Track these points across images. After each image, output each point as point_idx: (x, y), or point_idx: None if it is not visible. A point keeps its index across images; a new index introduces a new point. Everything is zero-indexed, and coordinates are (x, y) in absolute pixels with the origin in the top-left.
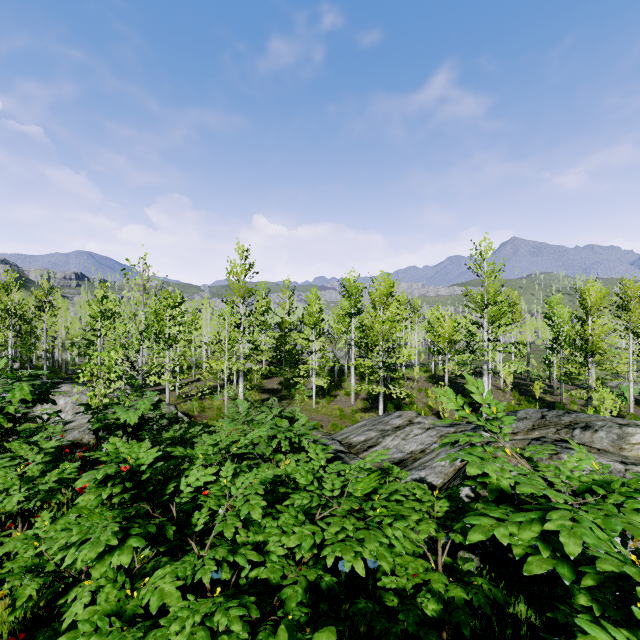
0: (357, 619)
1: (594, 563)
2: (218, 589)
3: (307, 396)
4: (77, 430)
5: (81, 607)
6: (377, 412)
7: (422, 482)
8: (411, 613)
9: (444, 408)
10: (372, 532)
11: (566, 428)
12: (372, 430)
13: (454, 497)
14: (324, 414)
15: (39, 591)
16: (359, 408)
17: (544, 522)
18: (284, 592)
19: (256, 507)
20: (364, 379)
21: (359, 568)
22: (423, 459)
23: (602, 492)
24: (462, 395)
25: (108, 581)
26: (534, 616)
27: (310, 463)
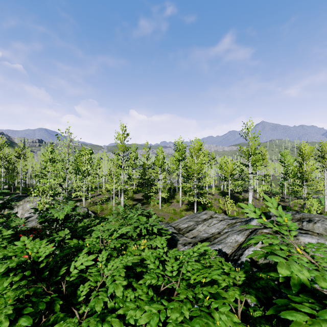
0: None
1: None
2: None
3: (157, 202)
4: (34, 221)
5: None
6: (193, 211)
7: (220, 251)
8: None
9: (228, 209)
10: (205, 320)
11: (298, 221)
12: (191, 221)
13: None
14: (165, 212)
15: None
16: (184, 209)
17: None
18: None
19: (119, 286)
20: (186, 194)
21: None
22: (219, 238)
23: None
24: (237, 202)
25: None
26: None
27: (157, 250)
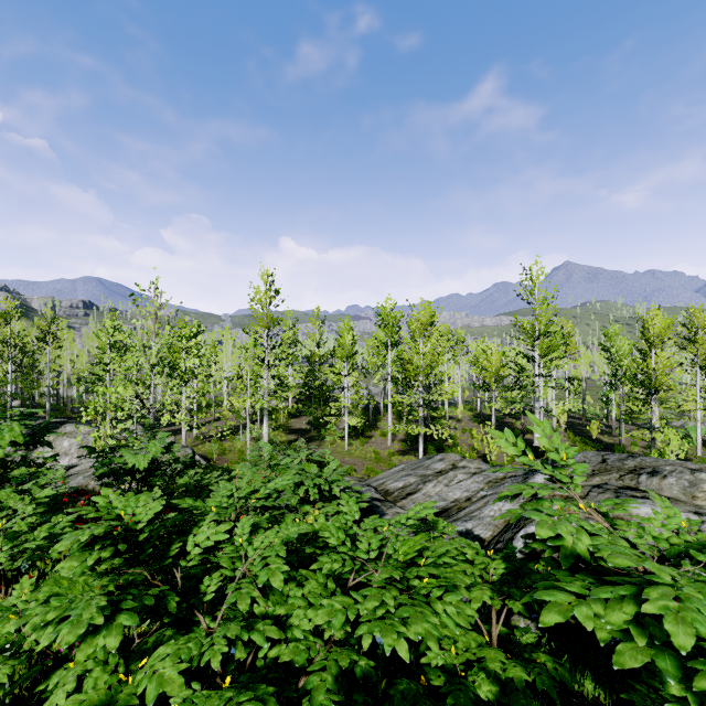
0: (397, 703)
1: (703, 653)
2: (228, 679)
3: (339, 437)
4: (82, 475)
5: (63, 696)
6: (416, 455)
7: (469, 535)
8: (462, 697)
9: (491, 450)
10: (419, 609)
11: (631, 474)
12: (411, 475)
13: (509, 556)
14: (358, 457)
15: (12, 677)
16: (396, 450)
17: (639, 601)
18: (310, 681)
19: (277, 573)
20: (402, 418)
21: (402, 652)
22: (469, 508)
23: (704, 559)
24: None
25: (97, 663)
26: (603, 695)
27: (342, 518)
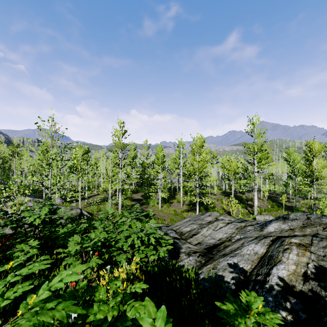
0: None
1: None
2: None
3: (156, 203)
4: None
5: None
6: (195, 212)
7: (236, 267)
8: None
9: (233, 210)
10: None
11: None
12: (194, 224)
13: None
14: (165, 213)
15: None
16: (185, 209)
17: None
18: None
19: None
20: (187, 193)
21: None
22: (231, 246)
23: None
24: (241, 202)
25: None
26: None
27: None
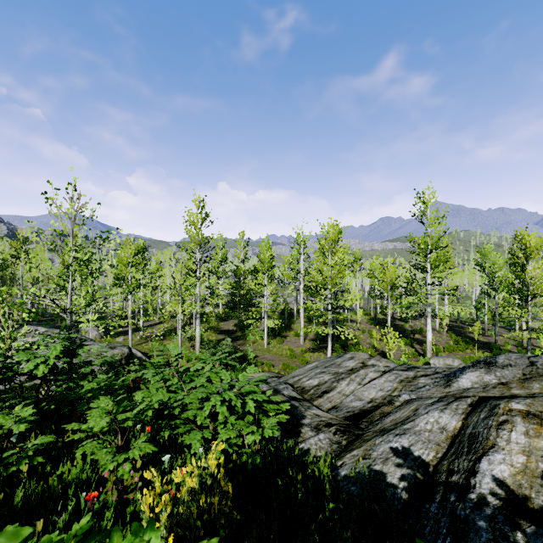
0: None
1: None
2: None
3: (259, 337)
4: None
5: None
6: (325, 352)
7: (407, 456)
8: None
9: (390, 349)
10: None
11: None
12: (325, 373)
13: None
14: (275, 354)
15: None
16: (308, 348)
17: None
18: None
19: None
20: (311, 321)
21: None
22: (395, 415)
23: None
24: (402, 336)
25: None
26: None
27: None
